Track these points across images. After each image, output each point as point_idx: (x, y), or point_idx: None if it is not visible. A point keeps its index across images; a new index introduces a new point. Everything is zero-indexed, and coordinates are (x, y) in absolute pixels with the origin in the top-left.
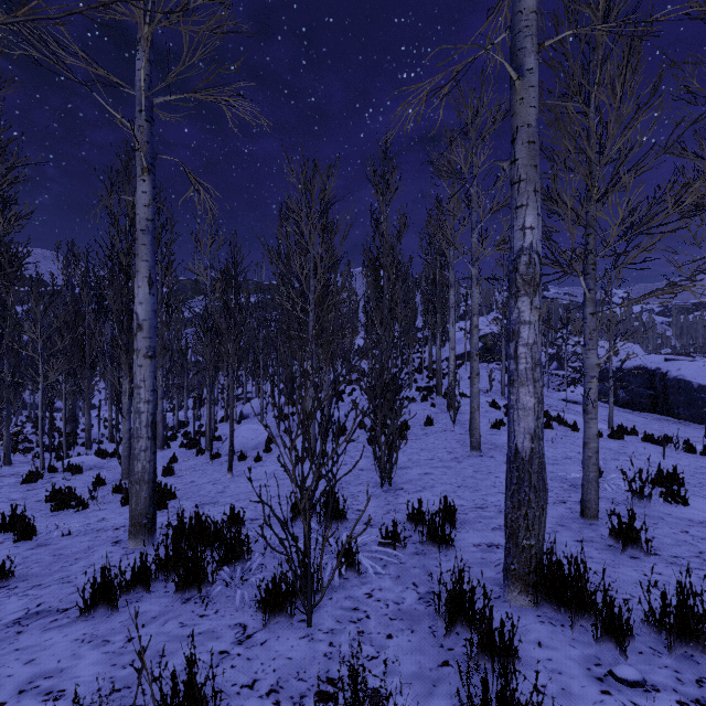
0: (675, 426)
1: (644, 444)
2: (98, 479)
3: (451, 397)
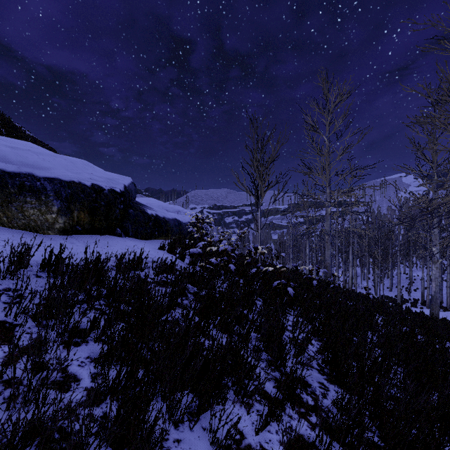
0: None
1: None
2: None
3: None
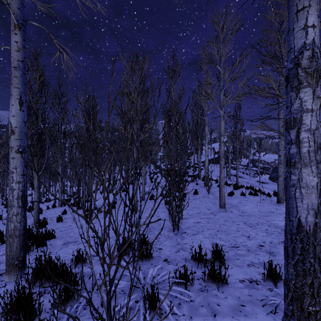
0: None
1: None
2: None
3: (207, 180)
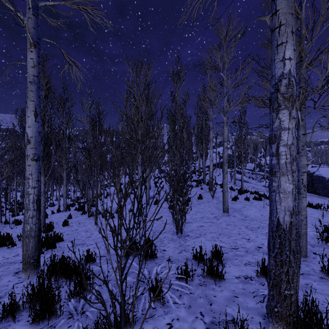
0: (318, 198)
1: (309, 208)
2: None
3: (211, 185)
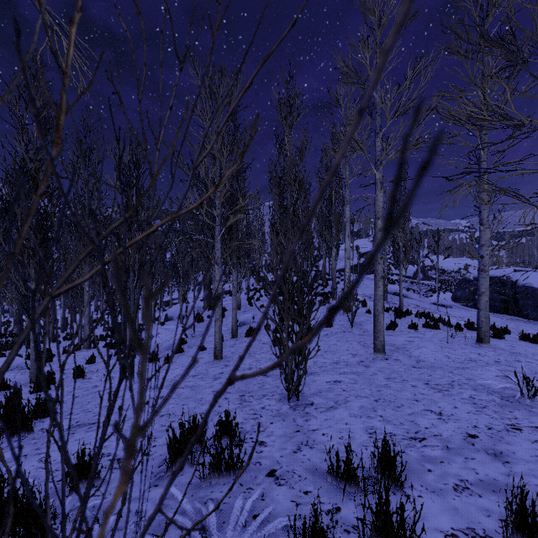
0: (527, 325)
1: (524, 342)
2: (2, 383)
3: (349, 301)
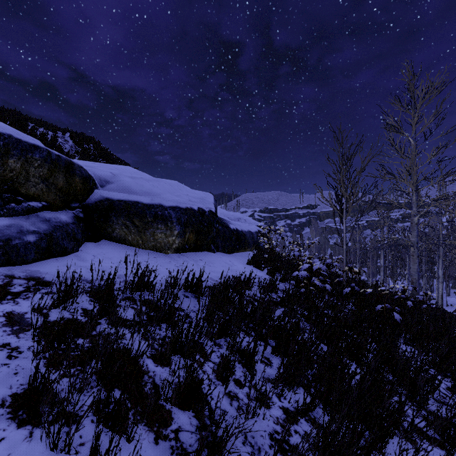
0: None
1: None
2: None
3: None
